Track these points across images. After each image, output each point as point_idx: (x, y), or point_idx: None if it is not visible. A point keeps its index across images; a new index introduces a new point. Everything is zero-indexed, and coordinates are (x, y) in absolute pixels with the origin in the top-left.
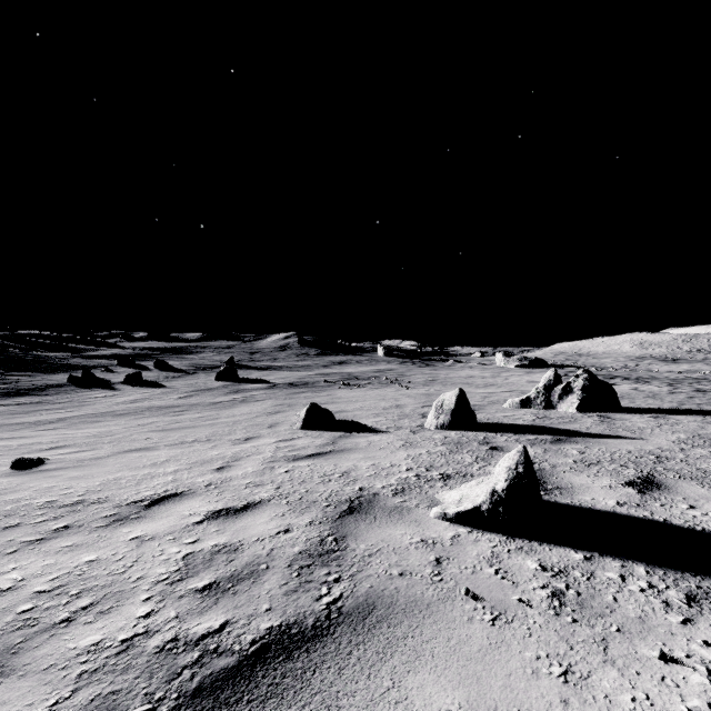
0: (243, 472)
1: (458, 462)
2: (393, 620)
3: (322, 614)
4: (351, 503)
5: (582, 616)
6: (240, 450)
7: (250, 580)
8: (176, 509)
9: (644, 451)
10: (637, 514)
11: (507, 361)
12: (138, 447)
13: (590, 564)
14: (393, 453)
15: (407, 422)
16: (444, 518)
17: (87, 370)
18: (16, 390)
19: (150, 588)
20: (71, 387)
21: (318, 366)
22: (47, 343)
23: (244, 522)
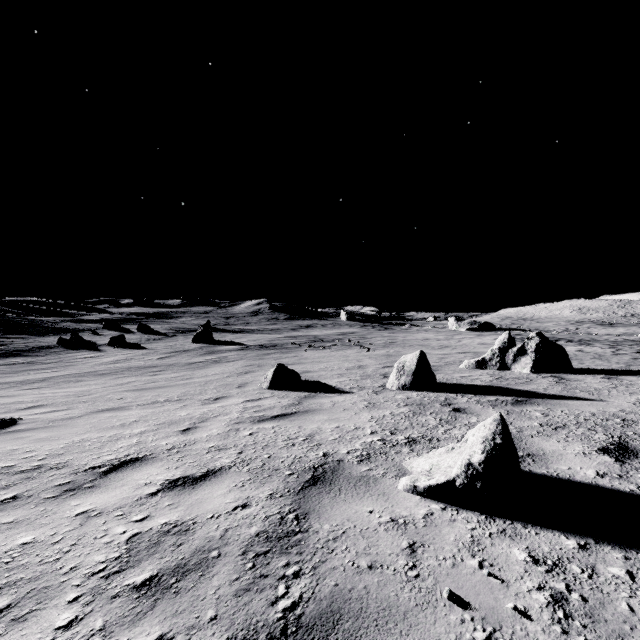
0: (208, 434)
1: (422, 425)
2: (364, 638)
3: (277, 627)
4: (315, 472)
5: (597, 635)
6: (208, 410)
7: (197, 573)
8: (132, 477)
9: (608, 414)
10: (622, 488)
11: (458, 325)
12: (111, 406)
13: (587, 555)
14: (357, 415)
15: (369, 382)
16: (415, 491)
17: (75, 333)
18: (9, 351)
19: (81, 583)
20: (60, 348)
21: (287, 329)
22: (41, 309)
23: (201, 494)
